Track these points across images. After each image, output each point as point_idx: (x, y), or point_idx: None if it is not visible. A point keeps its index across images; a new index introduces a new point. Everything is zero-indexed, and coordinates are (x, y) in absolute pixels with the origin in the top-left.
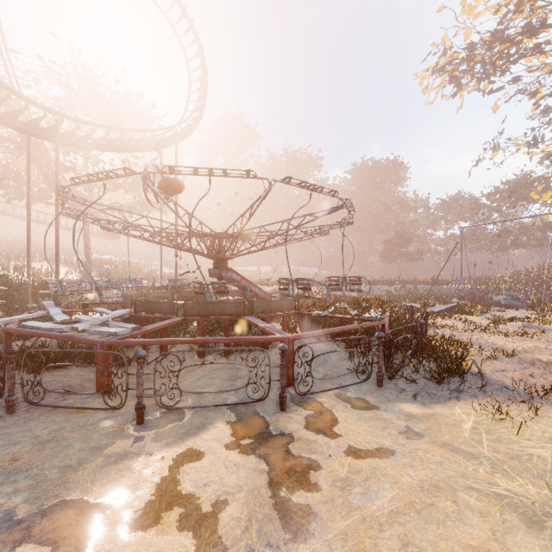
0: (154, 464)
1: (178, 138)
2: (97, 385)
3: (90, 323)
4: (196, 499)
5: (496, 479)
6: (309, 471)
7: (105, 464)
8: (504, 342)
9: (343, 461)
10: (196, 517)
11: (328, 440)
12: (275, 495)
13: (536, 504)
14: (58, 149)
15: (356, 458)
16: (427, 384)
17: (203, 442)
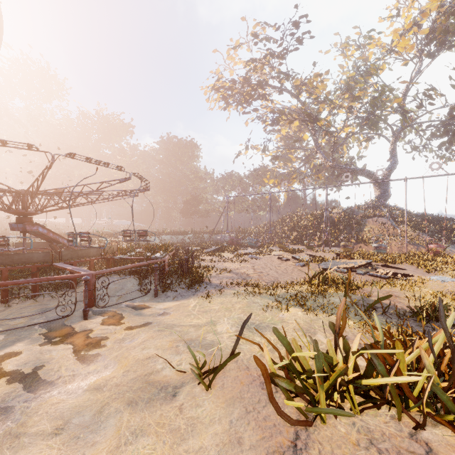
0: None
1: None
2: None
3: None
4: (19, 371)
5: (193, 321)
6: (101, 342)
7: None
8: (230, 266)
9: (123, 333)
10: (21, 377)
11: (116, 327)
12: (78, 355)
13: (203, 324)
14: None
15: (131, 330)
16: (182, 291)
17: (20, 348)
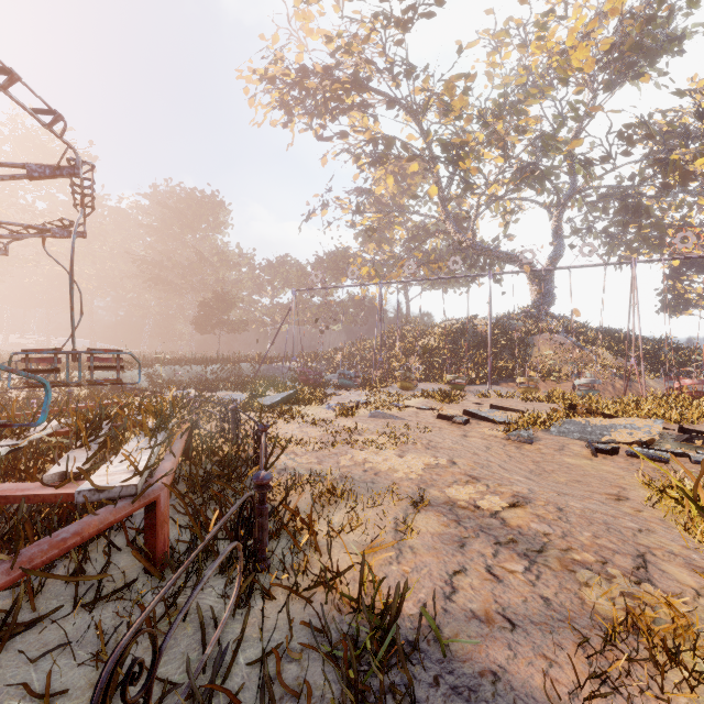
0: None
1: None
2: None
3: None
4: None
5: None
6: None
7: None
8: (388, 466)
9: None
10: None
11: None
12: None
13: None
14: None
15: None
16: None
17: None
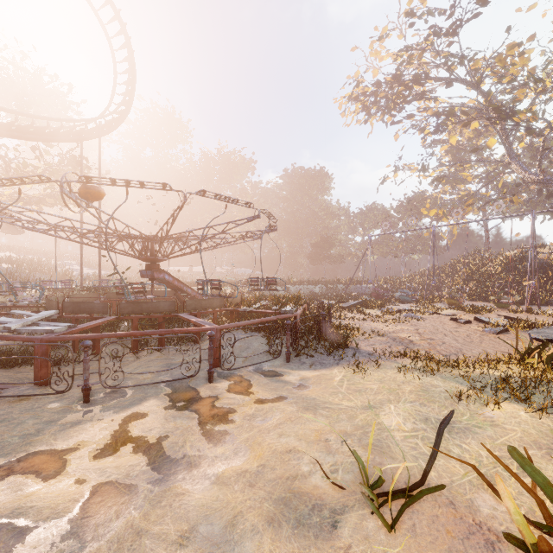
0: (106, 424)
1: (101, 131)
2: (36, 379)
3: (22, 322)
4: (144, 438)
5: (342, 402)
6: (228, 414)
7: (62, 429)
8: (382, 327)
9: (252, 407)
10: (145, 446)
11: (243, 397)
12: (203, 429)
13: (358, 410)
14: None
15: (262, 404)
16: (321, 357)
17: (146, 408)
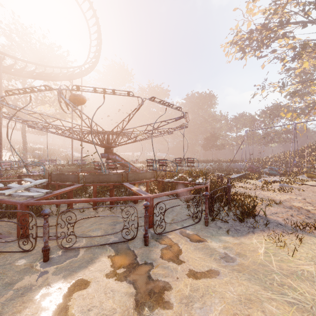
0: (52, 294)
1: (83, 74)
2: (18, 233)
3: (15, 189)
4: None
5: (285, 290)
6: (163, 291)
7: (13, 297)
8: (273, 196)
9: (186, 282)
10: None
11: (176, 266)
12: (140, 314)
13: (314, 309)
14: (1, 76)
15: (195, 279)
16: (234, 223)
17: (90, 273)
